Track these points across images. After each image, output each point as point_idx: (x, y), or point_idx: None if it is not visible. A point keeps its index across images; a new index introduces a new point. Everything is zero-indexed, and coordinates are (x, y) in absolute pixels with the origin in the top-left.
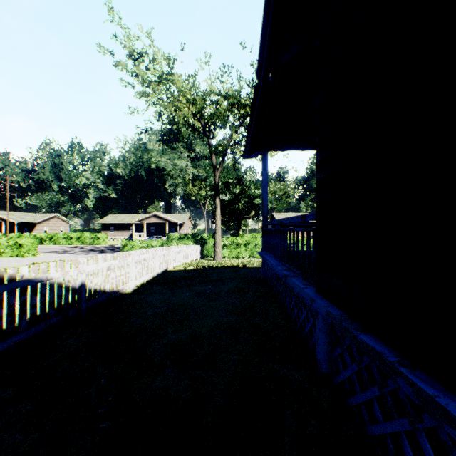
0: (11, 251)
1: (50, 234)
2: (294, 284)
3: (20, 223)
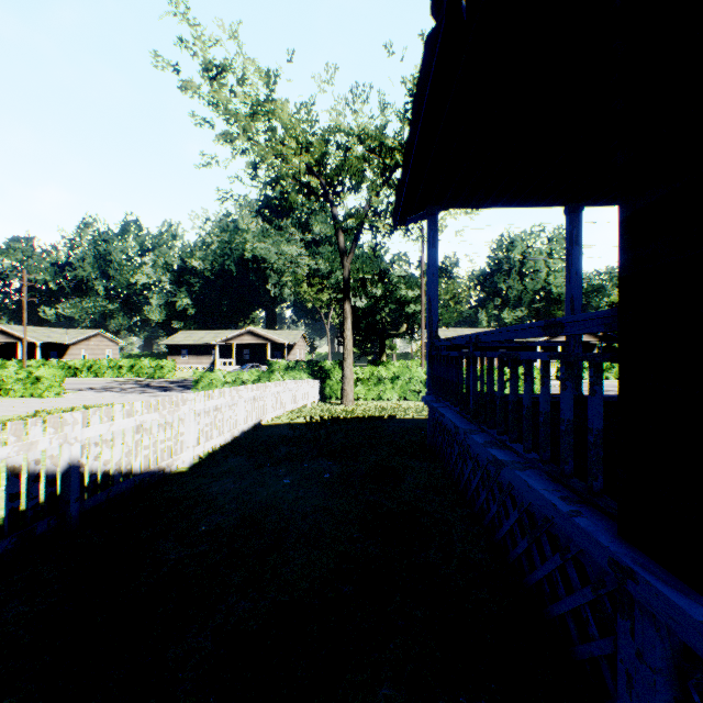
0: (23, 388)
1: (89, 362)
2: (533, 494)
3: (45, 344)
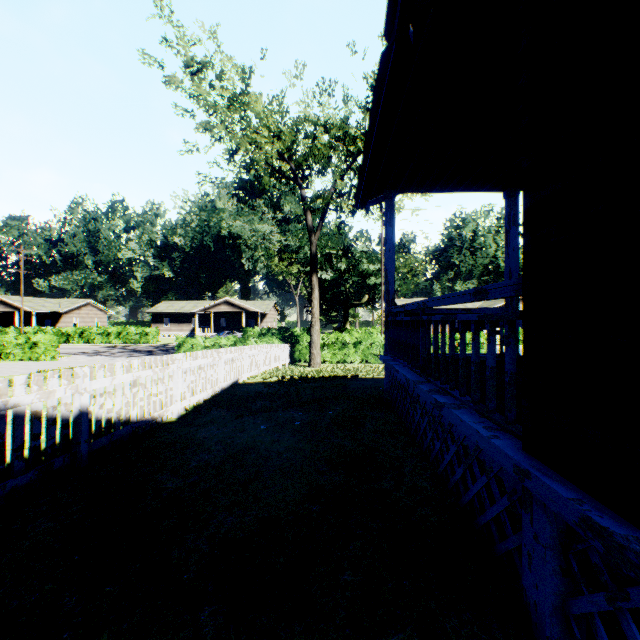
0: (22, 352)
1: (80, 329)
2: (464, 425)
3: (40, 313)
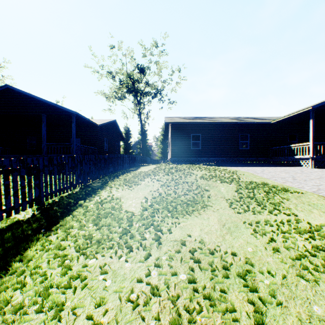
0: None
1: None
2: None
3: None
